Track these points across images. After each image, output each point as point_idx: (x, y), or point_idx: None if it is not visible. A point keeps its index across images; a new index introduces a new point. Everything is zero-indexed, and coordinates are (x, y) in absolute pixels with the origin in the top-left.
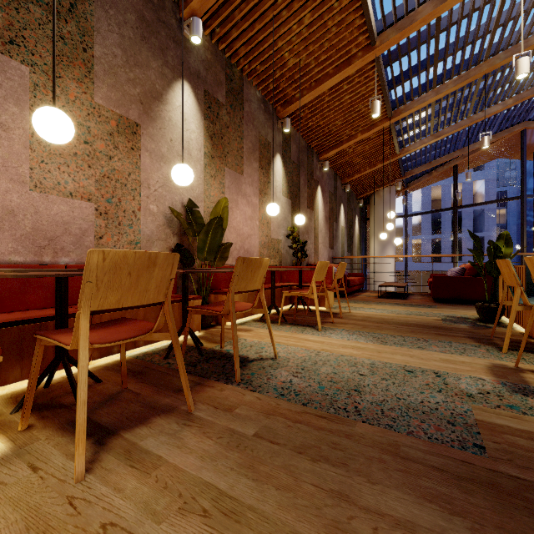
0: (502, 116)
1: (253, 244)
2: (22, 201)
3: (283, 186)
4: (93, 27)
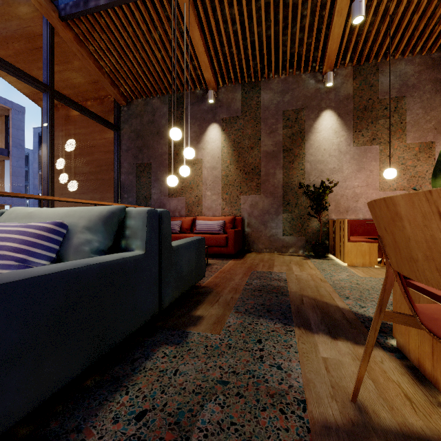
0: None
1: None
2: (376, 196)
3: None
4: (405, 109)
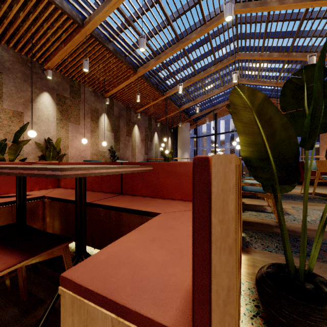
0: (228, 92)
1: (87, 154)
2: None
3: (108, 127)
4: (3, 82)
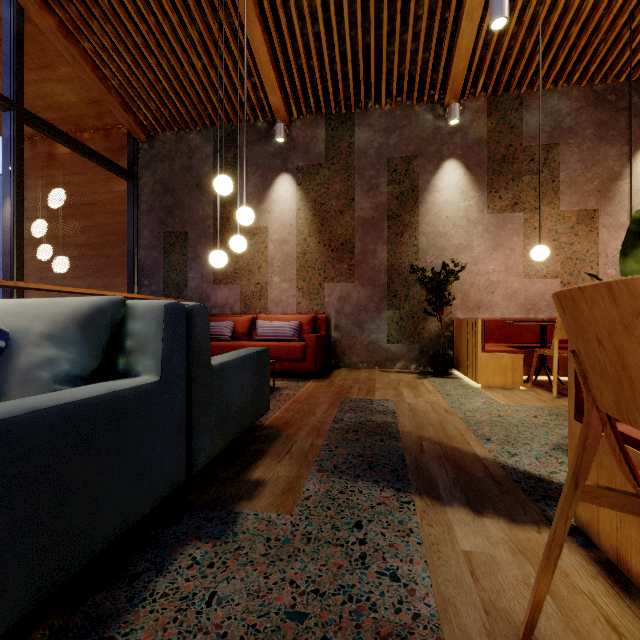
0: None
1: None
2: (519, 286)
3: None
4: (559, 162)
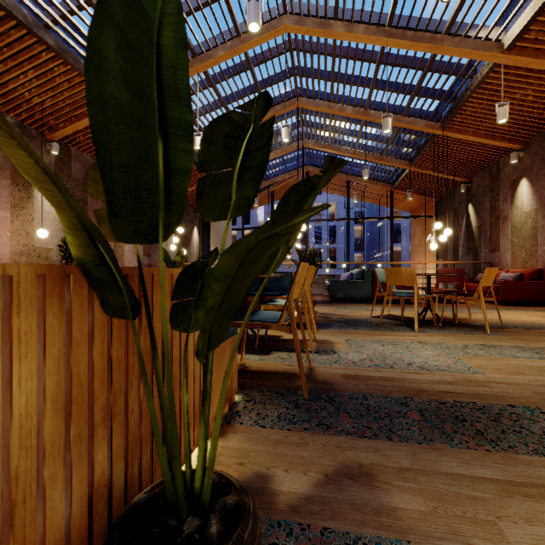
0: (289, 159)
1: (0, 253)
2: None
3: None
4: None
